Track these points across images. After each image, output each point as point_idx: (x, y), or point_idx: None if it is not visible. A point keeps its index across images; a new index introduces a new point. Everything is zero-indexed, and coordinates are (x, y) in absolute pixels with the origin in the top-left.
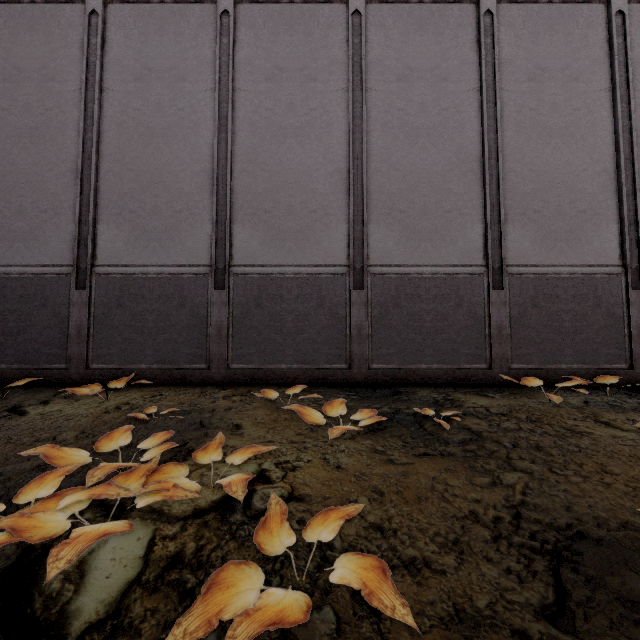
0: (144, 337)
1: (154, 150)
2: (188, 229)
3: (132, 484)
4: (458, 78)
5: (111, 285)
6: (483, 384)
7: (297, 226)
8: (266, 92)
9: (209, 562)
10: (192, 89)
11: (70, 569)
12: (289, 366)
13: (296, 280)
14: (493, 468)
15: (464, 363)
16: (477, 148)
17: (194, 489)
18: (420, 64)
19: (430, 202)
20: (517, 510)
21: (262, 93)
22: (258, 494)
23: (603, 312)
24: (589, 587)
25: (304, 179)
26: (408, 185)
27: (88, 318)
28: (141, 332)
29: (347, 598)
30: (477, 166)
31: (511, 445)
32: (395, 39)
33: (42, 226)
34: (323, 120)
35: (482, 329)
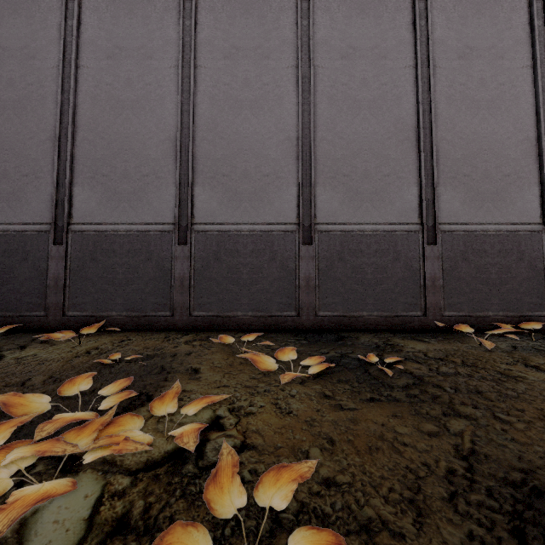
0: (115, 288)
1: (124, 120)
2: (154, 191)
3: (85, 435)
4: (396, 56)
5: (85, 241)
6: (418, 330)
7: (252, 188)
8: (224, 69)
9: (156, 525)
10: (158, 66)
11: (8, 534)
12: (245, 314)
13: (251, 236)
14: (438, 414)
15: (401, 311)
16: (413, 119)
17: (147, 440)
18: (362, 44)
19: (371, 167)
20: (469, 462)
21: (221, 70)
22: (211, 444)
23: (526, 265)
24: None
25: (258, 146)
26: (351, 152)
27: (64, 271)
28: (112, 283)
29: None
30: (413, 135)
31: (452, 390)
32: (339, 21)
33: (24, 188)
34: (275, 94)
35: (417, 280)
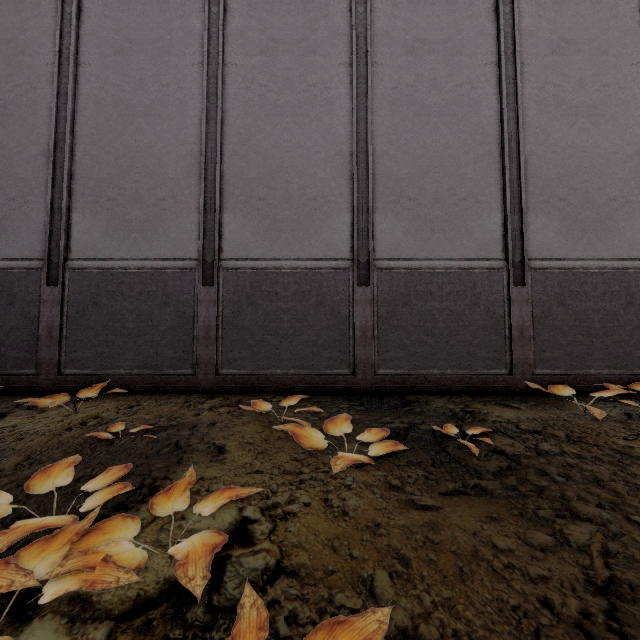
0: (123, 339)
1: (135, 131)
2: (173, 218)
3: (49, 557)
4: (474, 51)
5: (86, 281)
6: (503, 392)
7: (294, 215)
8: (260, 66)
9: None
10: (178, 63)
11: None
12: (285, 372)
13: (293, 275)
14: (550, 517)
15: (481, 368)
16: (495, 128)
17: (138, 565)
18: (431, 35)
19: (443, 188)
20: (609, 598)
21: (256, 68)
22: (233, 566)
23: (637, 311)
24: None
25: (302, 163)
26: (418, 170)
27: (60, 318)
28: (120, 333)
29: None
30: (495, 148)
31: (562, 478)
32: (403, 8)
33: (10, 215)
34: (323, 97)
35: (501, 330)
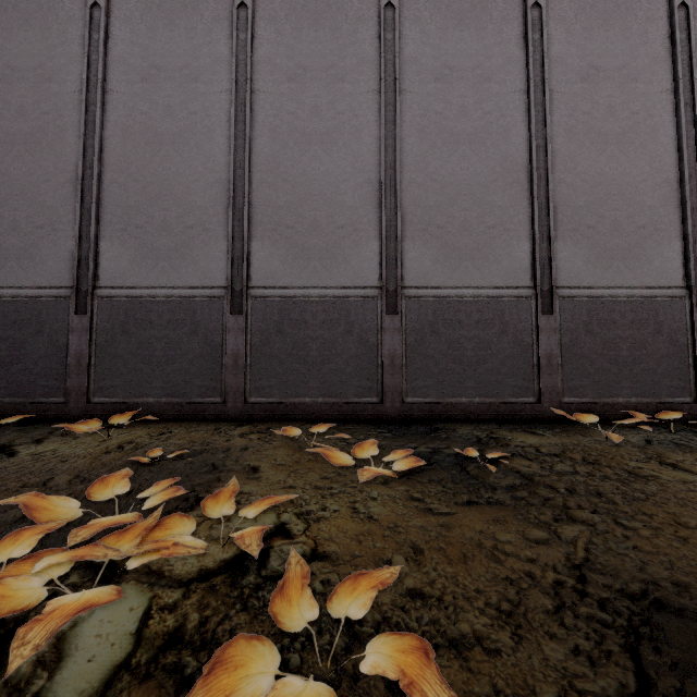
0: (152, 367)
1: (163, 158)
2: (201, 247)
3: (127, 541)
4: (503, 78)
5: (115, 309)
6: (531, 420)
7: (323, 243)
8: (288, 94)
9: (214, 640)
10: (206, 90)
11: (45, 649)
12: (314, 400)
13: (322, 304)
14: (549, 519)
15: (509, 396)
16: (524, 156)
17: (200, 547)
18: (460, 63)
19: (471, 216)
20: (581, 572)
21: (284, 95)
22: (276, 552)
23: (665, 339)
24: (677, 673)
25: (331, 191)
26: (447, 197)
27: (89, 346)
28: (148, 362)
29: (381, 689)
30: (524, 176)
31: (568, 491)
32: (432, 35)
33: (38, 243)
34: (352, 125)
35: (530, 358)
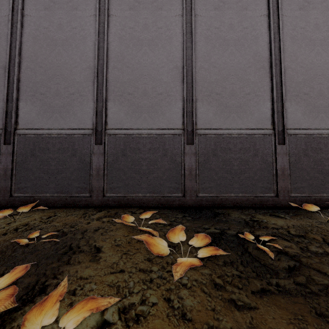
0: (48, 176)
1: (56, 54)
2: (78, 105)
3: None
4: (254, 8)
5: (27, 141)
6: (272, 207)
7: (149, 103)
8: (129, 17)
9: None
10: (81, 15)
11: None
12: (144, 195)
13: (149, 138)
14: None
15: (259, 193)
16: (266, 53)
17: None
18: None
19: (236, 88)
20: None
21: (127, 17)
22: None
23: None
24: None
25: (154, 73)
26: (222, 77)
27: (12, 163)
28: (47, 172)
29: None
30: (266, 64)
31: None
32: None
33: None
34: (166, 35)
35: (271, 170)
